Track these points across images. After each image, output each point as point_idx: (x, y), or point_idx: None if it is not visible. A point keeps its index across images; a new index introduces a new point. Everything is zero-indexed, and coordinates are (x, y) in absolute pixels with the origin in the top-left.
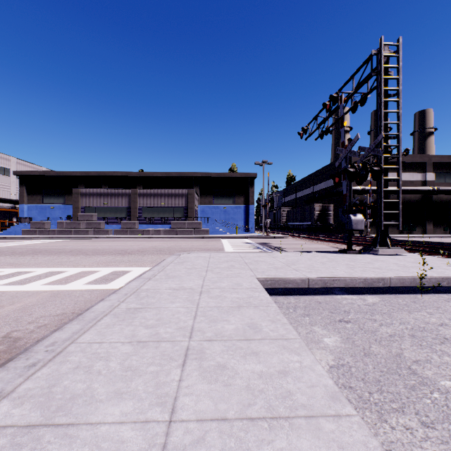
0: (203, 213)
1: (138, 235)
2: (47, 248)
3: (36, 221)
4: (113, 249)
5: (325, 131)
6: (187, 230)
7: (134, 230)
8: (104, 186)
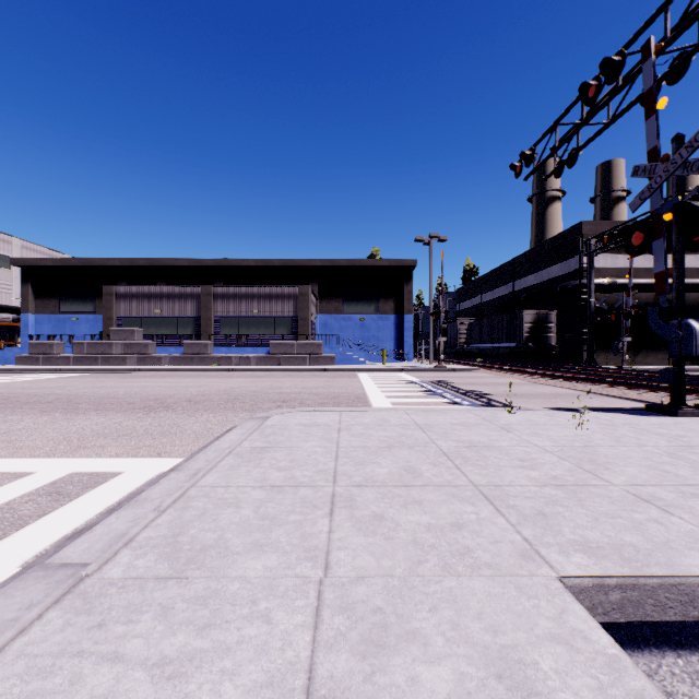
0: (325, 329)
1: (212, 365)
2: (18, 392)
3: (38, 342)
4: (144, 395)
5: (572, 157)
6: (297, 356)
7: (206, 356)
8: (160, 283)
